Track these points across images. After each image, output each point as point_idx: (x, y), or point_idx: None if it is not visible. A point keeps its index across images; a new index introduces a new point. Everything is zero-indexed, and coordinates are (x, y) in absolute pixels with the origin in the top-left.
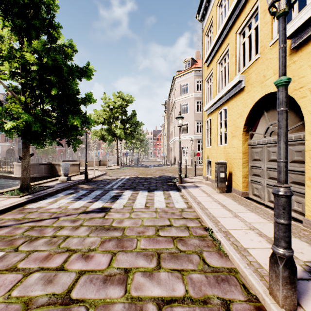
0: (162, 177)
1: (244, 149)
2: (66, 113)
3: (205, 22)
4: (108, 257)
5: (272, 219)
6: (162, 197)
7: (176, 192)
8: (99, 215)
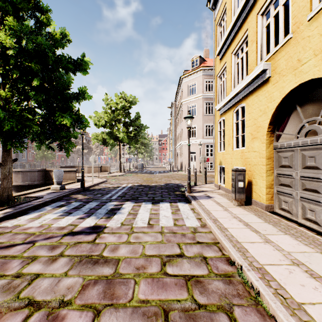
0: (168, 185)
1: (268, 154)
2: (54, 110)
3: (217, 9)
4: (87, 320)
5: (316, 246)
6: (168, 210)
7: (185, 204)
8: (88, 237)
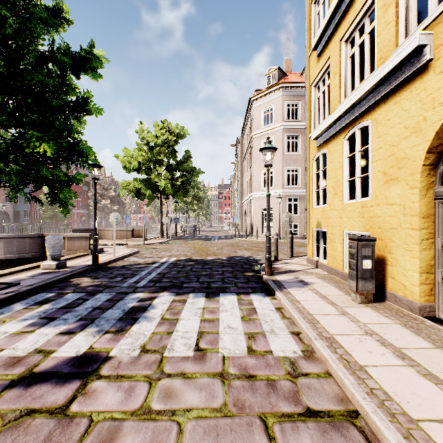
0: (233, 260)
1: (424, 208)
2: (26, 128)
3: None
4: None
5: None
6: (235, 312)
7: (264, 297)
8: (58, 393)
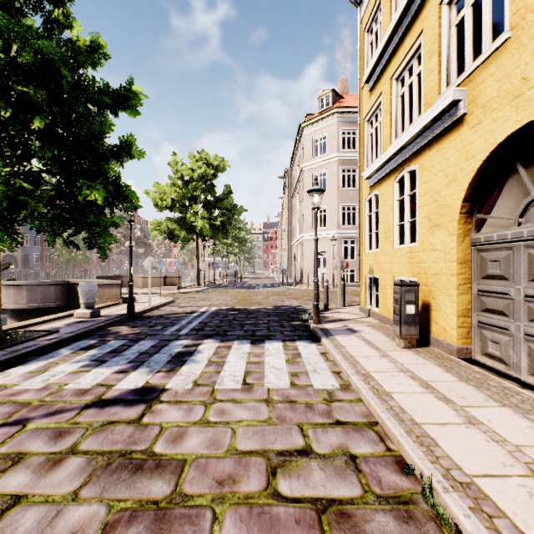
0: (280, 309)
1: (461, 254)
2: (75, 176)
3: (366, 3)
4: None
5: None
6: (281, 356)
7: (310, 343)
8: (130, 411)
